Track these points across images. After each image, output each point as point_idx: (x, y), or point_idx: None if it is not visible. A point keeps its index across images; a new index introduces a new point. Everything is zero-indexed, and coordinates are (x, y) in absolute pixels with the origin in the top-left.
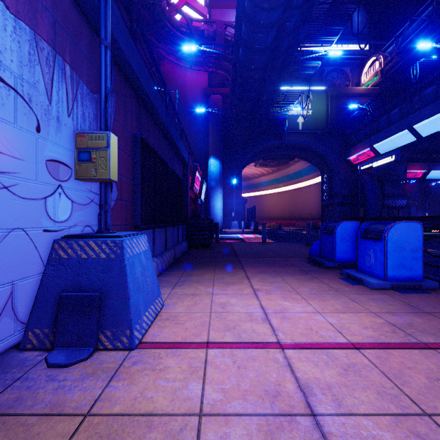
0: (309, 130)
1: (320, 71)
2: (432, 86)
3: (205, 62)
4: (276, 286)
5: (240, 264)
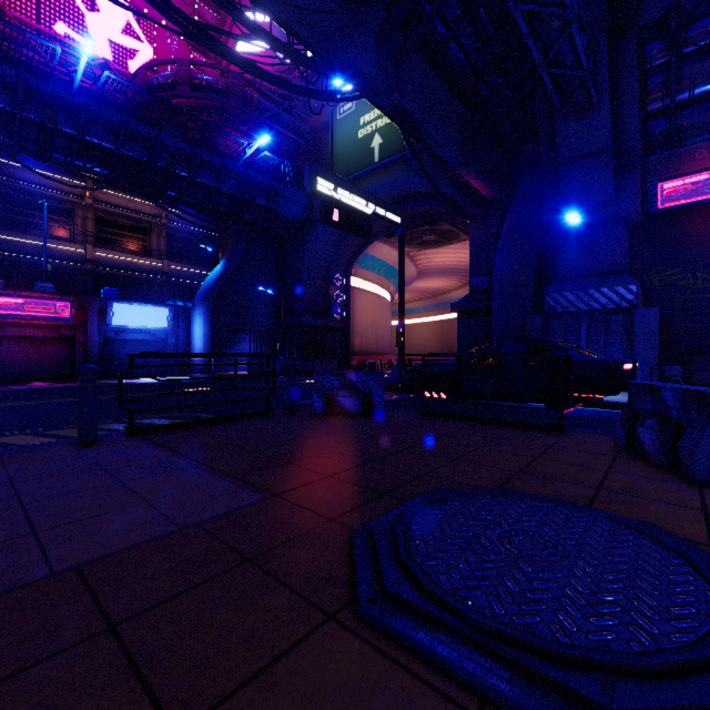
0: (390, 157)
1: None
2: None
3: None
4: None
5: None
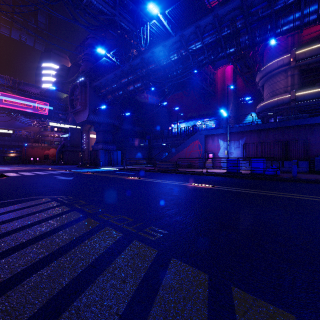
0: None
1: None
2: None
3: None
4: None
5: None
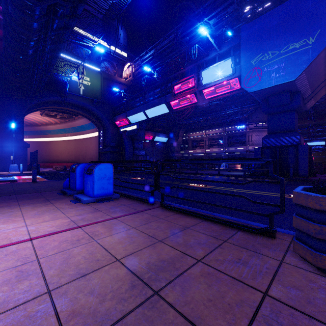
0: (88, 97)
1: (97, 57)
2: (152, 92)
3: None
4: (6, 215)
5: None
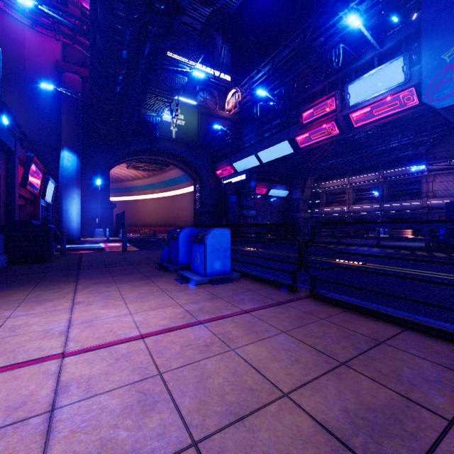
0: (182, 140)
1: (193, 86)
2: (268, 125)
3: (54, 28)
4: (103, 295)
5: (77, 277)
